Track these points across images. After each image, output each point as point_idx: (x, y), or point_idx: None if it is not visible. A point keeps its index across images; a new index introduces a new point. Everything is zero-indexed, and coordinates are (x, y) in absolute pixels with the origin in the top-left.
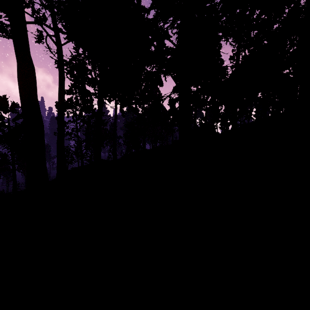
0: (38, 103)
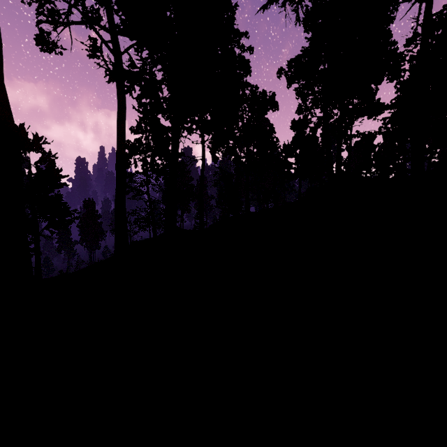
0: (4, 94)
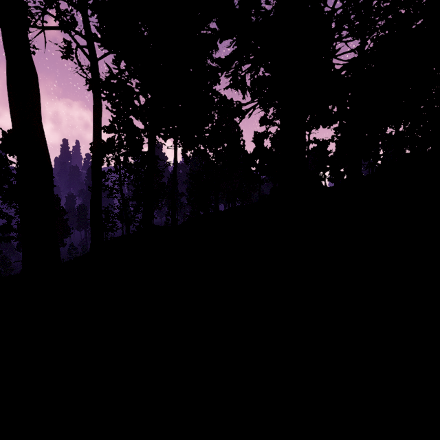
0: (43, 131)
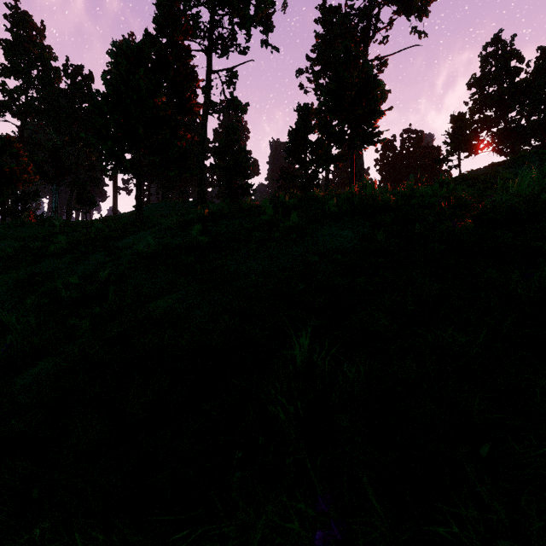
0: None
